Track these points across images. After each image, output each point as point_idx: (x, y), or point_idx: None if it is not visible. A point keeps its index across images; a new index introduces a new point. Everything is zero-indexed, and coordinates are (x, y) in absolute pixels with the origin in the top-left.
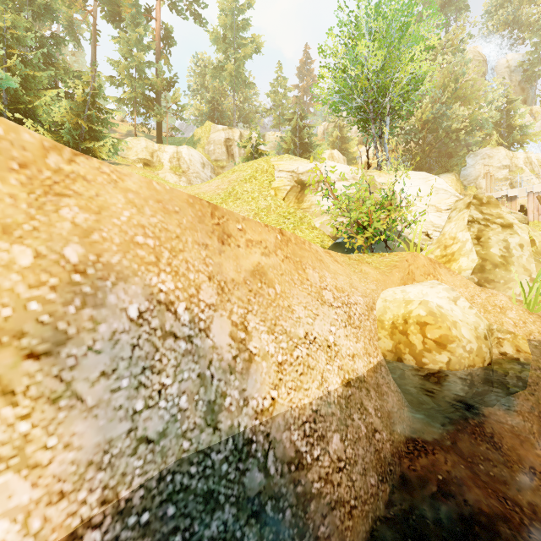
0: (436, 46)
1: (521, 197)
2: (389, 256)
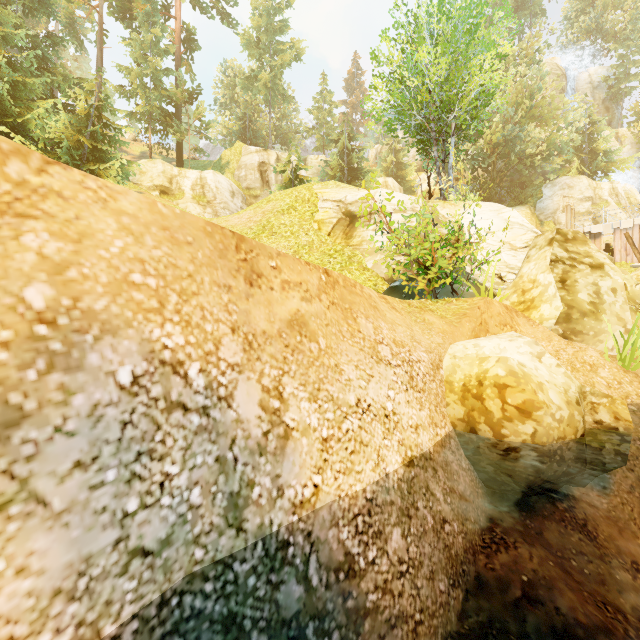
0: (508, 57)
1: (606, 234)
2: (457, 303)
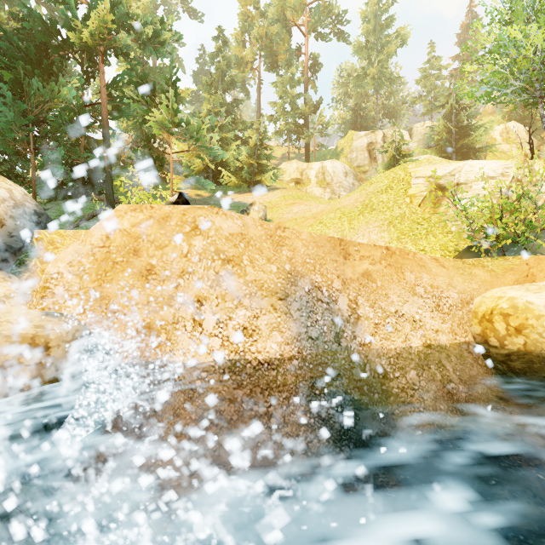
0: None
1: None
2: (511, 260)
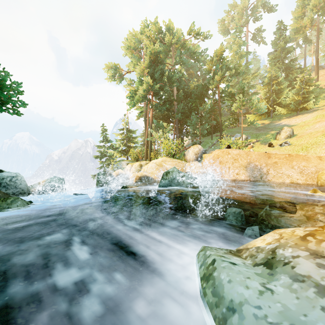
0: None
1: None
2: None
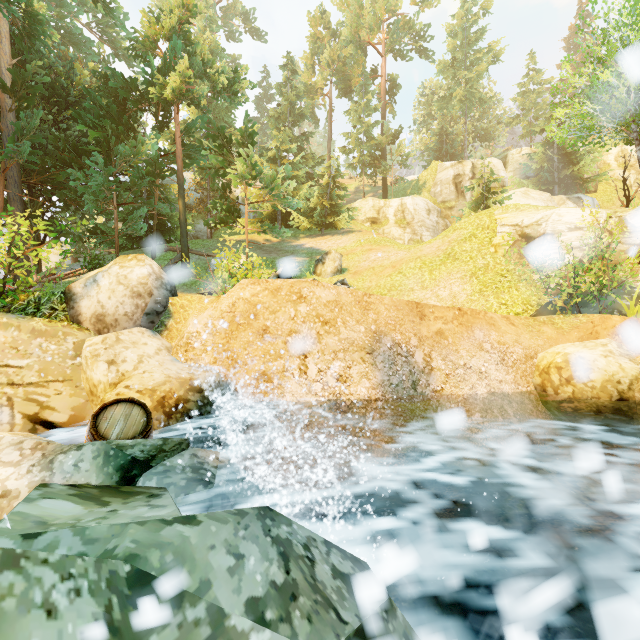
0: None
1: None
2: (580, 318)
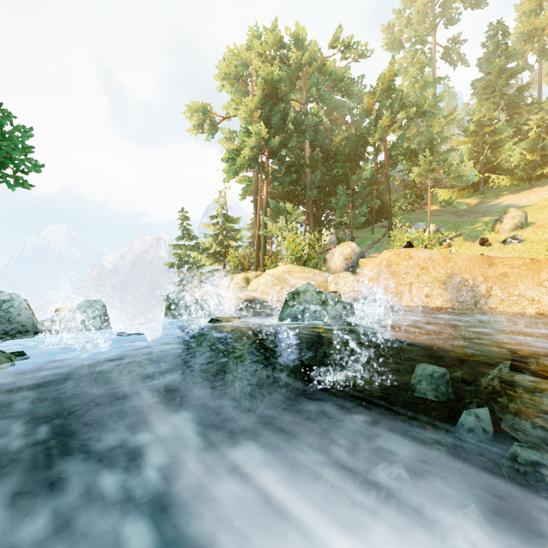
0: None
1: None
2: None
